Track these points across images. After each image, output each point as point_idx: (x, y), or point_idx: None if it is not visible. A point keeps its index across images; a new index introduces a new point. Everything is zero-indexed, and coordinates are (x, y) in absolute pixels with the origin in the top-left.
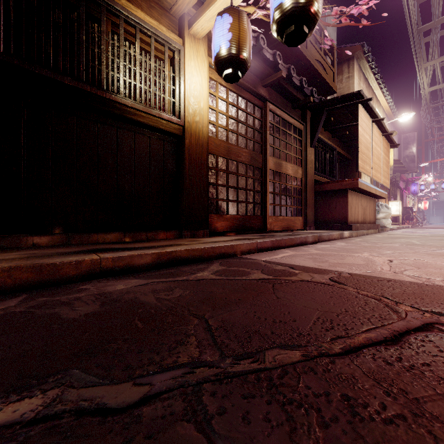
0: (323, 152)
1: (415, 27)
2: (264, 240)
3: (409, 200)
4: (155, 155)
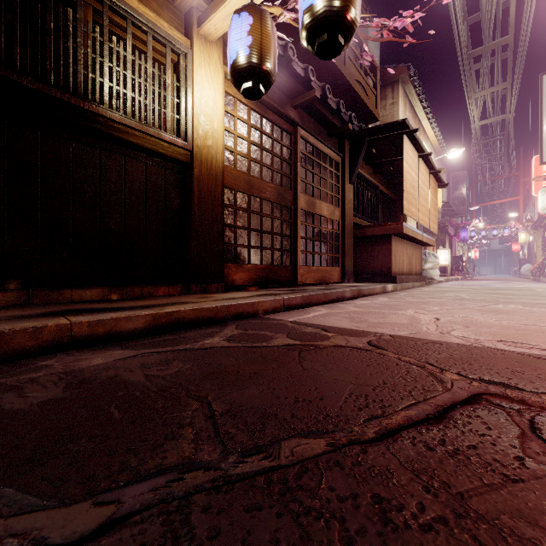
0: (364, 191)
1: (464, 51)
2: (293, 296)
3: (459, 248)
4: (154, 186)
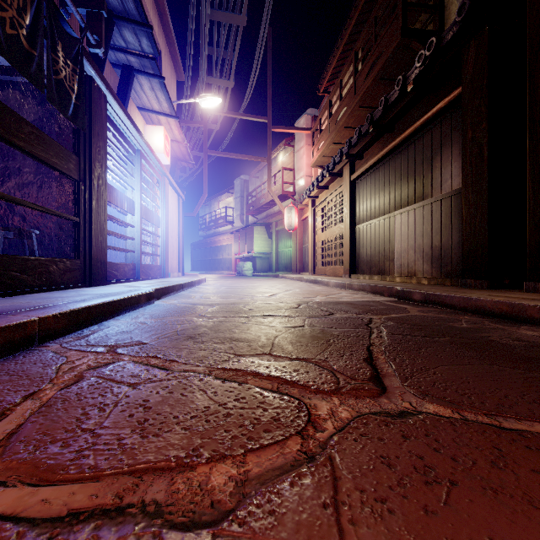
0: None
1: None
2: None
3: None
4: None
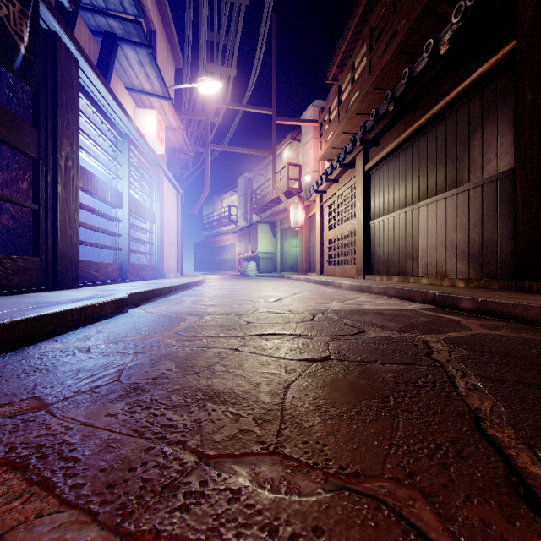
0: None
1: None
2: None
3: None
4: None
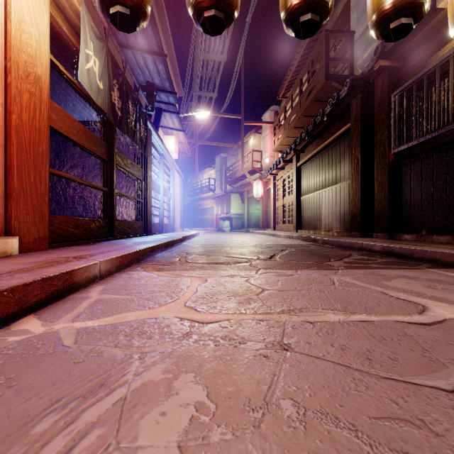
0: None
1: None
2: None
3: None
4: None
